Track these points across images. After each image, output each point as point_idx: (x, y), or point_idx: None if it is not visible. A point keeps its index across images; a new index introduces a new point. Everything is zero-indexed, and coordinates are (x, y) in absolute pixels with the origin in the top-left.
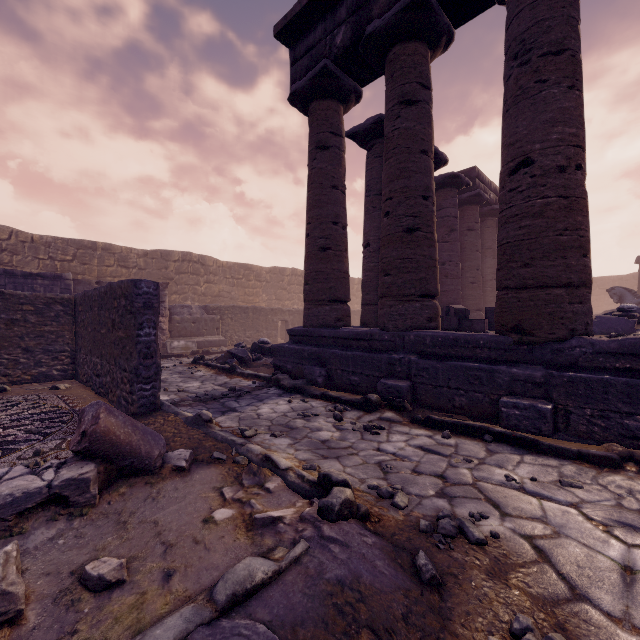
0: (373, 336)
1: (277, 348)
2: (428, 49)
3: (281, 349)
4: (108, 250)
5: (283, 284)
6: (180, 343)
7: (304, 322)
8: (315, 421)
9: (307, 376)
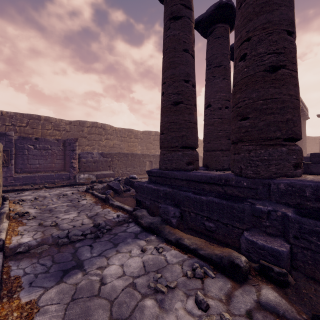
0: (228, 181)
1: (138, 186)
2: None
3: (141, 187)
4: (47, 120)
5: (150, 140)
6: (85, 175)
7: (160, 165)
8: (170, 308)
9: (162, 215)
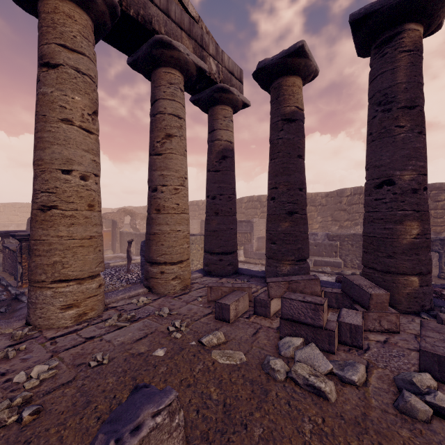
0: None
1: None
2: (156, 71)
3: None
4: None
5: None
6: None
7: None
8: None
9: None
